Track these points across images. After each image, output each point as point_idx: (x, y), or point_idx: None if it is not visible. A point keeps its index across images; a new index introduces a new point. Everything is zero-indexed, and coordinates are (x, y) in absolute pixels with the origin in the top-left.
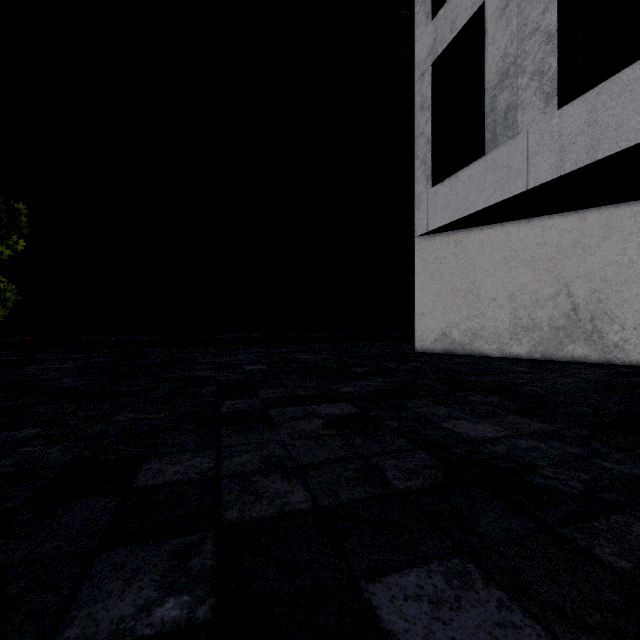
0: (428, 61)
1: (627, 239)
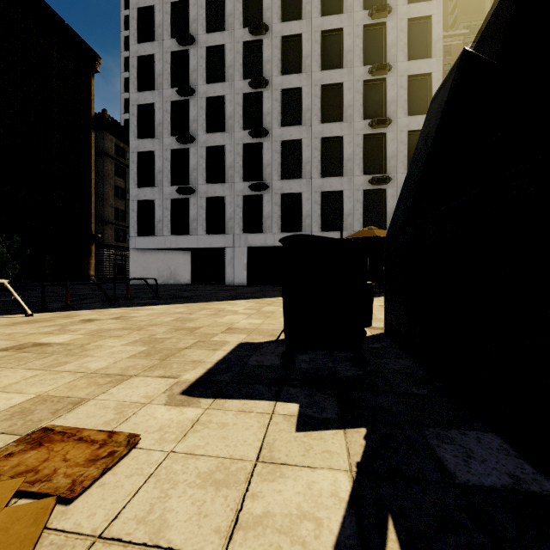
0: (136, 198)
1: (180, 258)
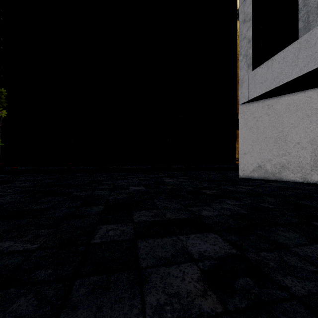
0: None
1: None
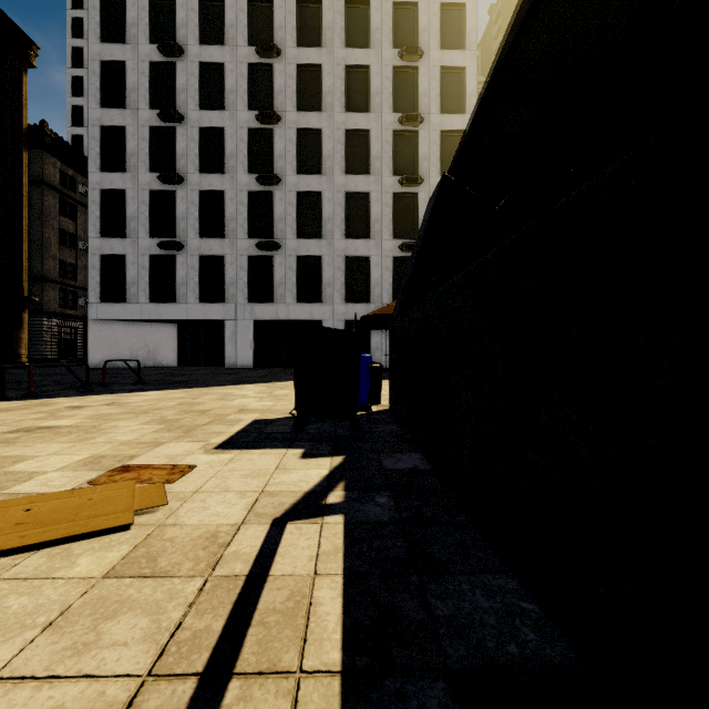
0: (98, 251)
1: (163, 333)
